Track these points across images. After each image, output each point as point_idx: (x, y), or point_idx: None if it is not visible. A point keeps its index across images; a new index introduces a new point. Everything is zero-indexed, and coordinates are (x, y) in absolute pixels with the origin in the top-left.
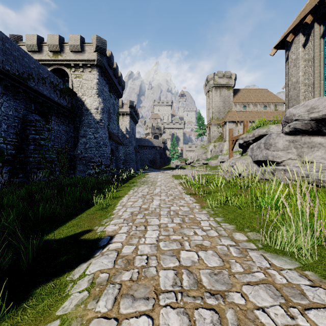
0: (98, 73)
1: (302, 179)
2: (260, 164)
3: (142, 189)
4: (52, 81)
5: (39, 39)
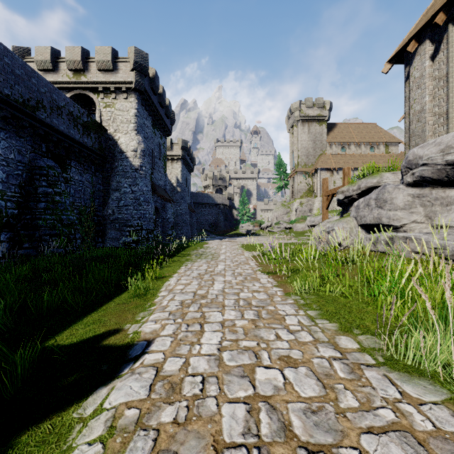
0: (137, 101)
1: (434, 251)
2: (369, 229)
3: (199, 266)
4: (72, 111)
5: (54, 53)
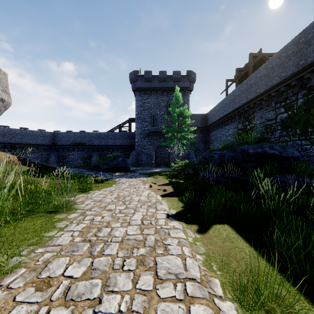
0: None
1: None
2: None
3: None
4: None
5: None
